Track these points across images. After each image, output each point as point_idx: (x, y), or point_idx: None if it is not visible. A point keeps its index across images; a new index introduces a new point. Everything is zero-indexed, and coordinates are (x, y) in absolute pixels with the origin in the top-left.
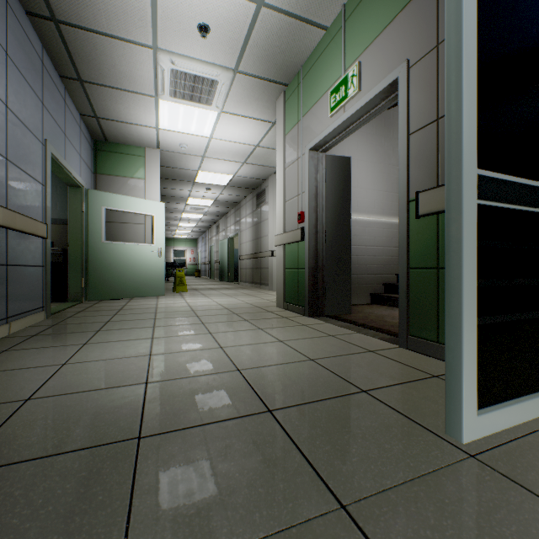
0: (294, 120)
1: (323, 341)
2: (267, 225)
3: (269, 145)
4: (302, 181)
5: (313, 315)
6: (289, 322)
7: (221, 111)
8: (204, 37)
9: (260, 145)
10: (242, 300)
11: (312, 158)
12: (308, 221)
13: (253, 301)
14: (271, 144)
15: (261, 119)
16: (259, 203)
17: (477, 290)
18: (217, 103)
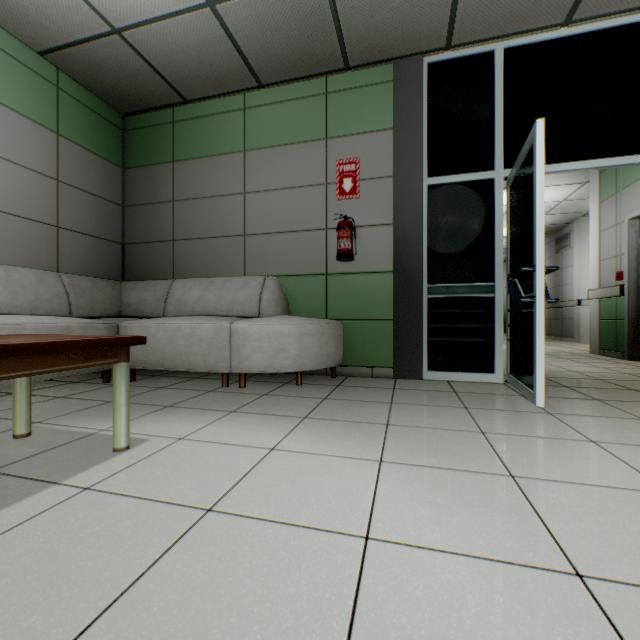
0: (611, 191)
1: (639, 370)
2: (570, 272)
3: (578, 197)
4: (620, 245)
5: (633, 359)
6: (606, 361)
7: None
8: None
9: (566, 199)
10: (546, 348)
11: (631, 226)
12: (627, 280)
13: (561, 349)
14: (580, 196)
15: (570, 183)
16: (559, 248)
17: None
18: None
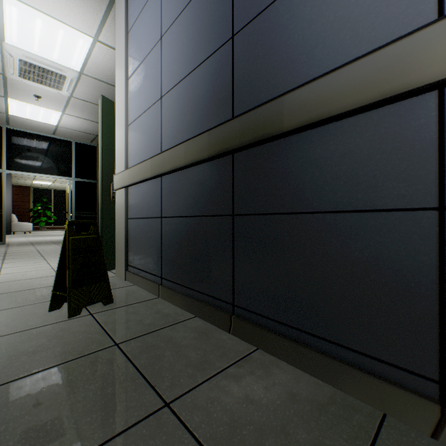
0: None
1: None
2: None
3: None
4: None
5: None
6: None
7: (2, 40)
8: (38, 100)
9: None
10: None
11: None
12: None
13: None
14: None
15: None
16: None
17: (1, 226)
18: (14, 60)
